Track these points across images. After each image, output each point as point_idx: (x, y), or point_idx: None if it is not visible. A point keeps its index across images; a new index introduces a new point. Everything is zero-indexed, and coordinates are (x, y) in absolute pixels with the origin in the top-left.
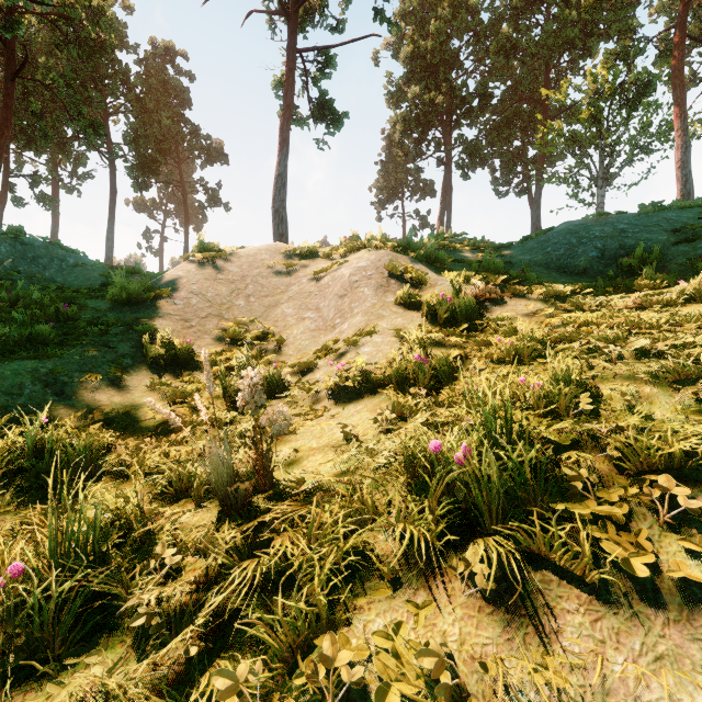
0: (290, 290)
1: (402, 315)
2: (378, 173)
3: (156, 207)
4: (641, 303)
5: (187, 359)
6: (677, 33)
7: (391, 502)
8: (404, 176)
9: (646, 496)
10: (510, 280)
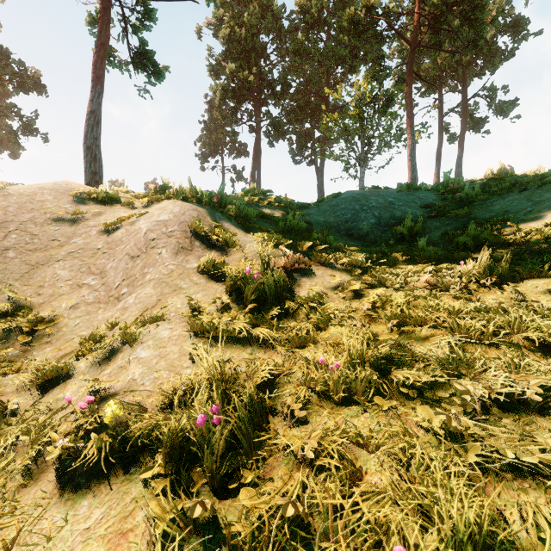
0: (71, 242)
1: (203, 288)
2: (202, 131)
3: None
4: (435, 283)
5: None
6: (408, 68)
7: None
8: (223, 136)
9: None
10: (315, 245)
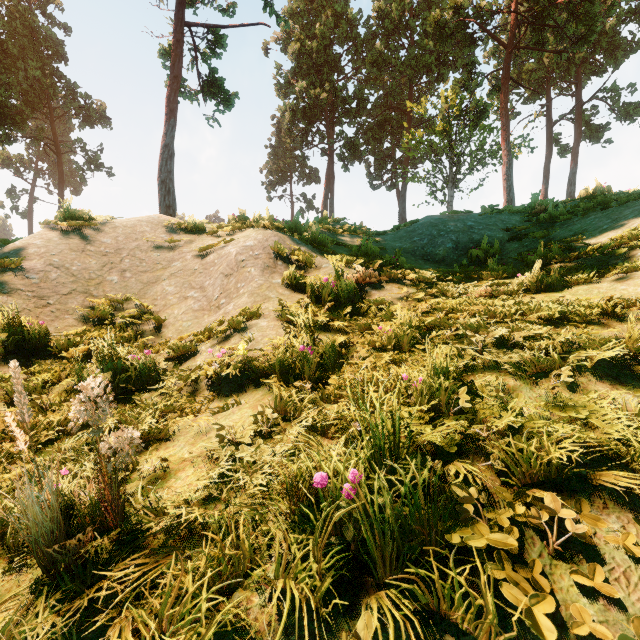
0: (172, 266)
1: (288, 297)
2: (269, 156)
3: (23, 164)
4: (491, 292)
5: (37, 344)
6: (504, 74)
7: (269, 541)
8: (292, 161)
9: (535, 519)
10: (386, 266)
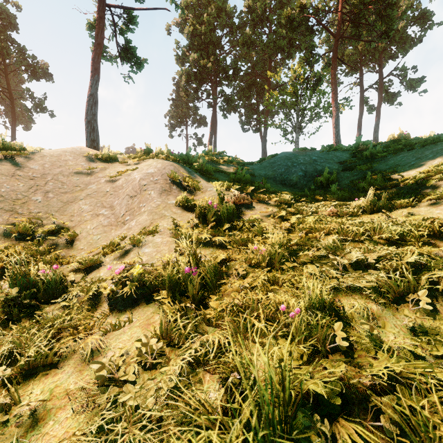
0: (88, 188)
1: (180, 215)
2: (170, 106)
3: None
4: (336, 212)
5: None
6: (333, 55)
7: None
8: (187, 110)
9: None
10: (256, 189)
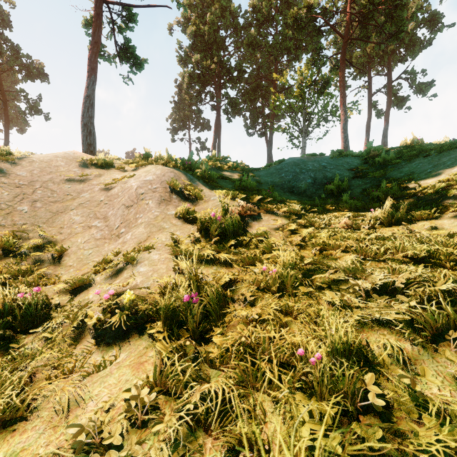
0: (81, 196)
1: (180, 228)
2: (173, 109)
3: None
4: (351, 225)
5: None
6: (341, 57)
7: None
8: (190, 113)
9: None
10: (263, 198)
